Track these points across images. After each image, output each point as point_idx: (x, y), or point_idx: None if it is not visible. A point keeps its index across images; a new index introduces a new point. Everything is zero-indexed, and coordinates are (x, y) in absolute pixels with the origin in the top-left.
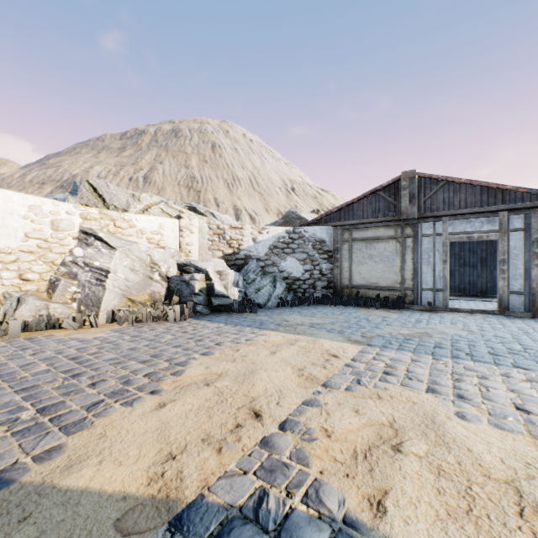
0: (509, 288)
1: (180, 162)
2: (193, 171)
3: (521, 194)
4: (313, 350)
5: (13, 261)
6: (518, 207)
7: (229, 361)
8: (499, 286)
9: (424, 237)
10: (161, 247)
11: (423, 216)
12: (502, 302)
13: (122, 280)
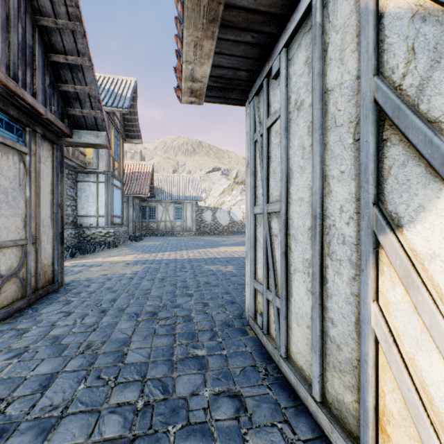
0: None
1: None
2: None
3: None
4: None
5: None
6: None
7: None
8: None
9: None
10: None
11: None
12: None
13: None
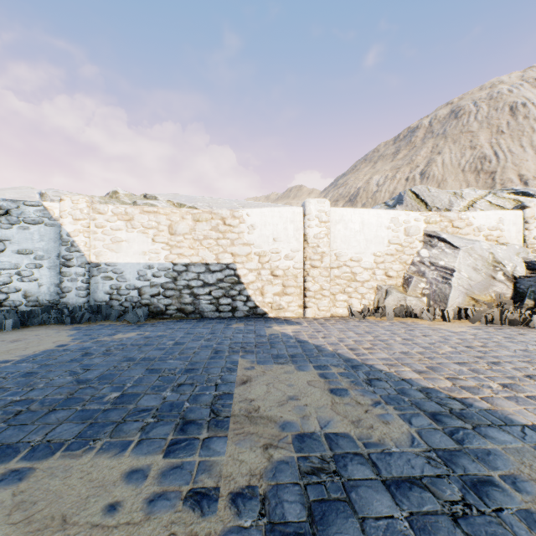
0: None
1: (462, 145)
2: (482, 150)
3: None
4: None
5: (381, 262)
6: None
7: None
8: None
9: None
10: (500, 244)
11: None
12: None
13: (464, 279)
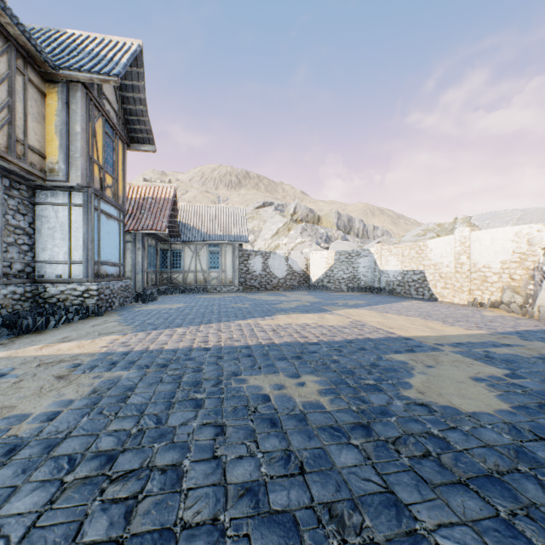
0: None
1: None
2: None
3: None
4: (409, 328)
5: (507, 267)
6: None
7: (404, 319)
8: None
9: None
10: None
11: None
12: None
13: None
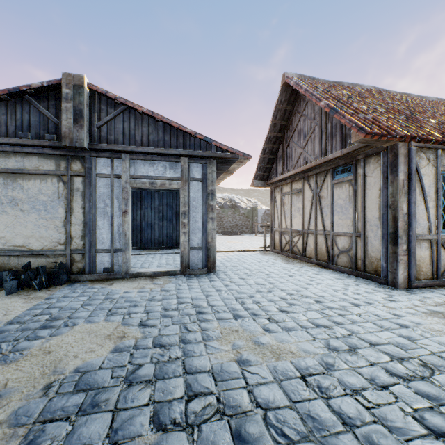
0: (190, 244)
1: None
2: None
3: (200, 141)
4: None
5: None
6: (197, 154)
7: None
8: (181, 241)
9: (99, 178)
10: None
11: (97, 147)
12: (184, 259)
13: None
